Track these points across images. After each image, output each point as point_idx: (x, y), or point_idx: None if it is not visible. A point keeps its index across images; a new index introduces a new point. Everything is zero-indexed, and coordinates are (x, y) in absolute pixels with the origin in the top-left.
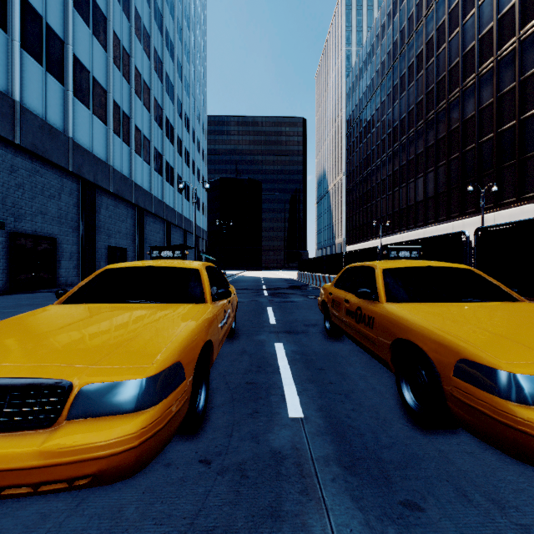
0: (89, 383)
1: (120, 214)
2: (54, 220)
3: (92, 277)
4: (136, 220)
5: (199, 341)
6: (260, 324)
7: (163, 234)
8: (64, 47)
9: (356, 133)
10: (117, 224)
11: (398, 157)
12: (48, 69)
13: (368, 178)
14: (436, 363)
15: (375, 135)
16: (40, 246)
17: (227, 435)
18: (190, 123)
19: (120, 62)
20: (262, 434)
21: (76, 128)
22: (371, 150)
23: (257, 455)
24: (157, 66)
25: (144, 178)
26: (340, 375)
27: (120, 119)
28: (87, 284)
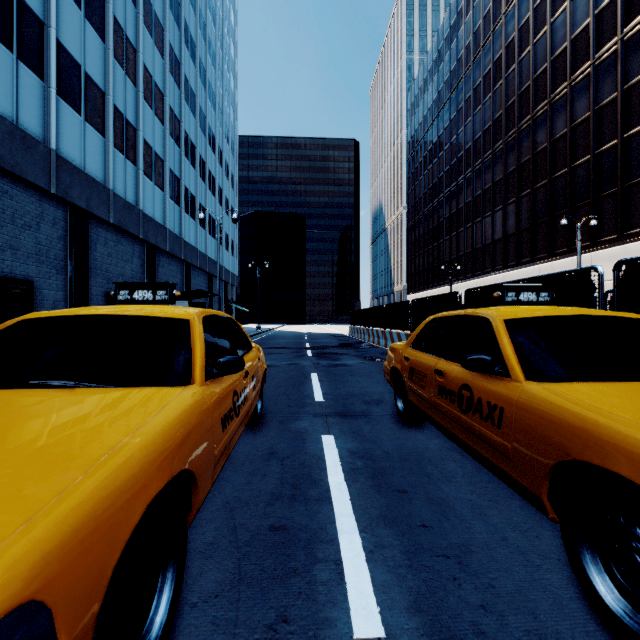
0: None
1: (124, 252)
2: (30, 258)
3: None
4: (145, 260)
5: (141, 491)
6: (301, 402)
7: (181, 279)
8: (44, 30)
9: (420, 157)
10: (119, 265)
11: (471, 186)
12: (21, 57)
13: (434, 212)
14: None
15: (442, 160)
16: (9, 292)
17: None
18: (216, 141)
19: (123, 58)
20: None
21: (61, 138)
22: (438, 178)
23: None
24: (173, 67)
25: (156, 208)
26: (437, 504)
27: (123, 131)
28: None
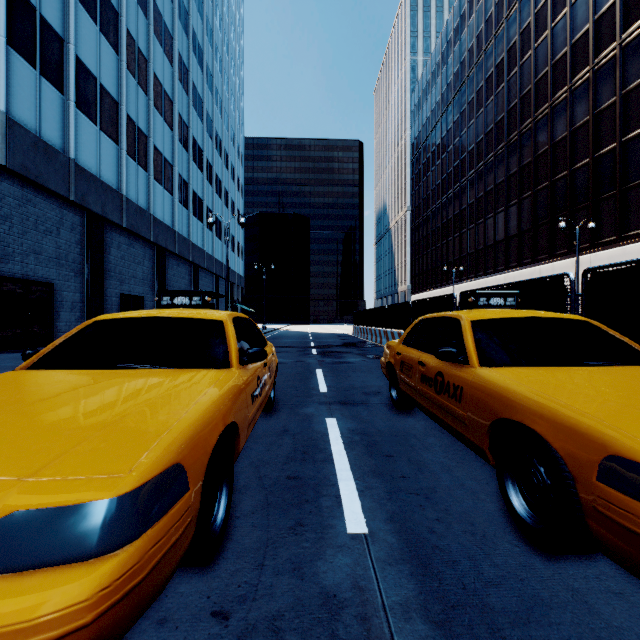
0: (15, 510)
1: (135, 255)
2: (51, 261)
3: (74, 332)
4: (155, 262)
5: (215, 426)
6: (307, 393)
7: (189, 280)
8: (64, 46)
9: (423, 158)
10: (131, 267)
11: (474, 187)
12: (43, 73)
13: (437, 213)
14: (567, 459)
15: (445, 161)
16: (33, 294)
17: (256, 566)
18: (223, 145)
19: (135, 68)
20: (308, 562)
21: (79, 148)
22: (441, 179)
23: (300, 602)
24: (181, 74)
25: (166, 211)
26: (415, 464)
27: (135, 138)
28: (65, 342)
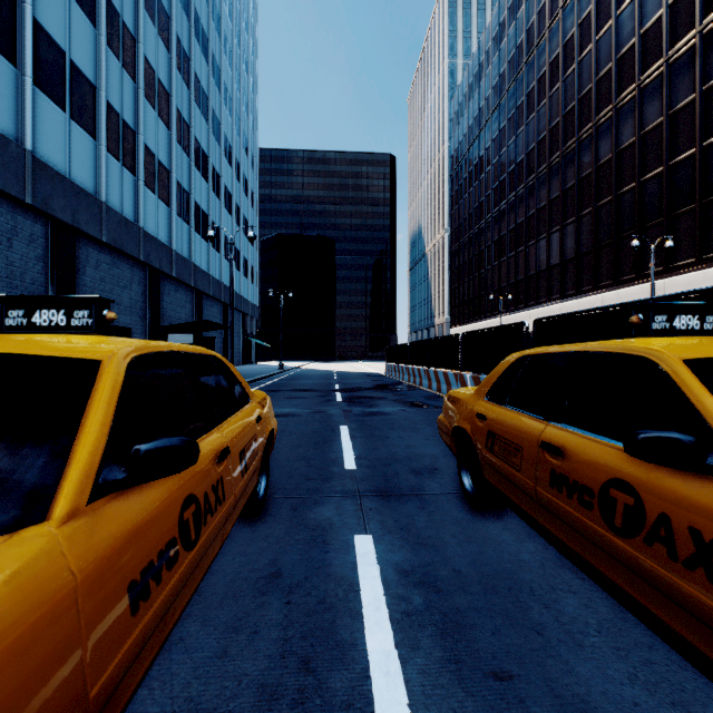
0: None
1: (120, 277)
2: None
3: None
4: (147, 287)
5: None
6: (325, 471)
7: (190, 309)
8: (17, 5)
9: (464, 173)
10: (114, 292)
11: (523, 204)
12: None
13: (481, 234)
14: None
15: (490, 175)
16: None
17: None
18: (233, 152)
19: (119, 47)
20: None
21: (40, 138)
22: (486, 196)
23: None
24: (181, 63)
25: (160, 226)
26: None
27: (119, 133)
28: None
